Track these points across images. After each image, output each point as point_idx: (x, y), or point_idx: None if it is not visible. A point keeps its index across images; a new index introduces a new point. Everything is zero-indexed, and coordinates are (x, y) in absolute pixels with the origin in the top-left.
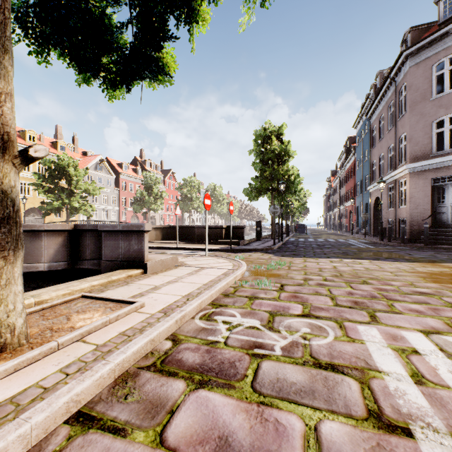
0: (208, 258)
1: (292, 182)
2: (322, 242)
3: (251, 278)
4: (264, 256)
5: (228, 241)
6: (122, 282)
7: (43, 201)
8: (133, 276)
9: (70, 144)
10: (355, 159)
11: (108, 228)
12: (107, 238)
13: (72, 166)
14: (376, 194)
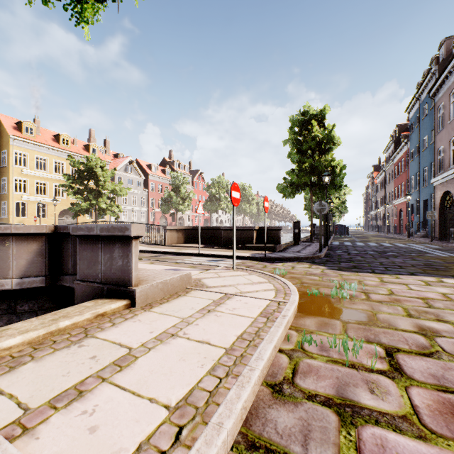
0: (236, 274)
1: (337, 175)
2: (378, 247)
3: (314, 323)
4: (313, 268)
5: (261, 245)
6: (77, 333)
7: (73, 202)
8: (109, 314)
9: (102, 147)
10: (408, 149)
11: (82, 231)
12: (83, 246)
13: (99, 166)
14: (445, 188)
